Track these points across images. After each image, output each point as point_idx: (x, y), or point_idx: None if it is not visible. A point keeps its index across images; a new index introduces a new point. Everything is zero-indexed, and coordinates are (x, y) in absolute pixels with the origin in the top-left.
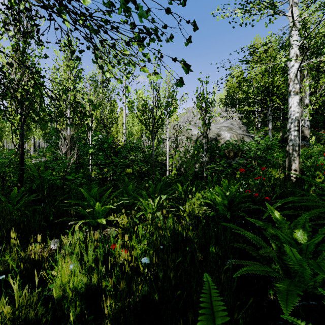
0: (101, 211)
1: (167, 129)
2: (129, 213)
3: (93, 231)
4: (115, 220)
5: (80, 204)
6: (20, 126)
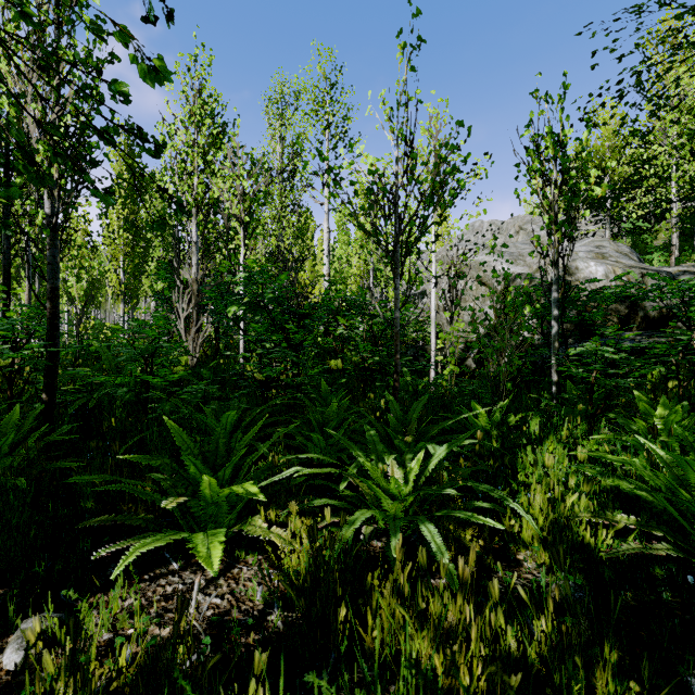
0: (226, 498)
1: (432, 256)
2: (324, 495)
3: (193, 572)
4: (267, 538)
5: (162, 469)
6: (48, 243)
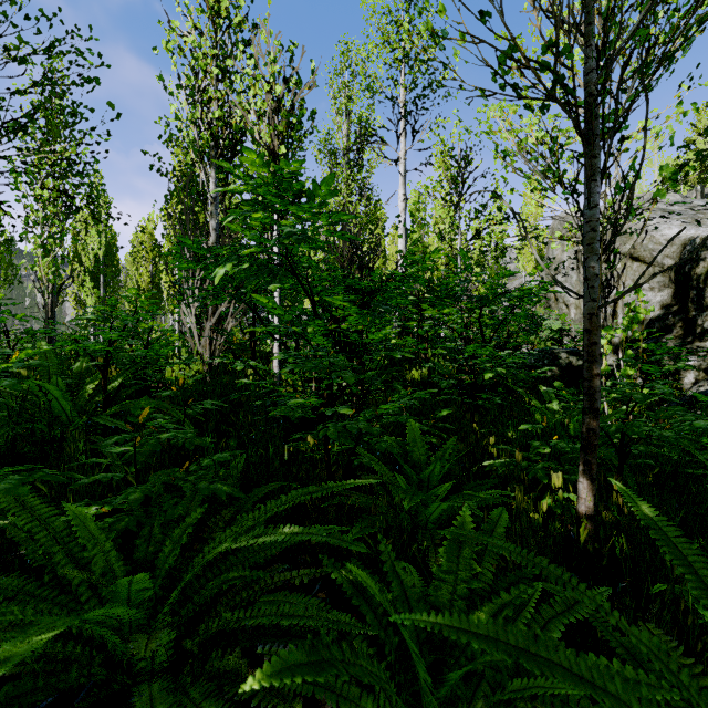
0: None
1: None
2: None
3: None
4: None
5: None
6: None
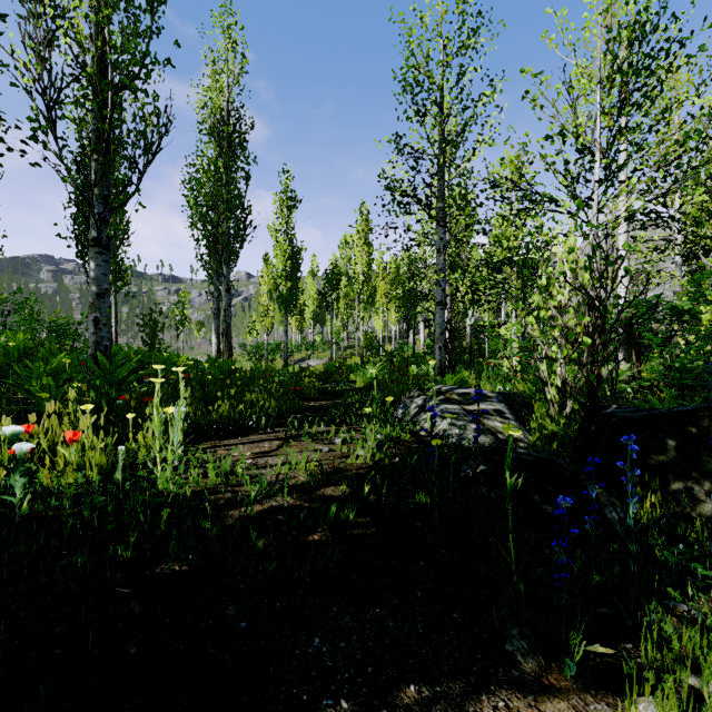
0: None
1: None
2: None
3: None
4: None
5: None
6: (470, 331)
